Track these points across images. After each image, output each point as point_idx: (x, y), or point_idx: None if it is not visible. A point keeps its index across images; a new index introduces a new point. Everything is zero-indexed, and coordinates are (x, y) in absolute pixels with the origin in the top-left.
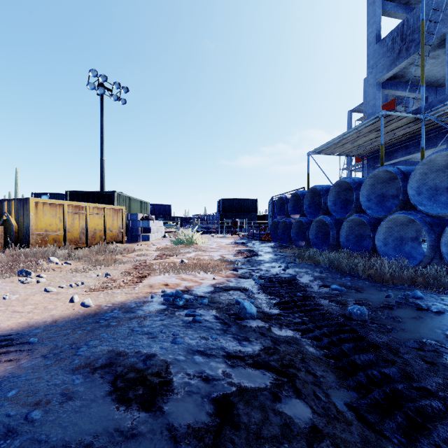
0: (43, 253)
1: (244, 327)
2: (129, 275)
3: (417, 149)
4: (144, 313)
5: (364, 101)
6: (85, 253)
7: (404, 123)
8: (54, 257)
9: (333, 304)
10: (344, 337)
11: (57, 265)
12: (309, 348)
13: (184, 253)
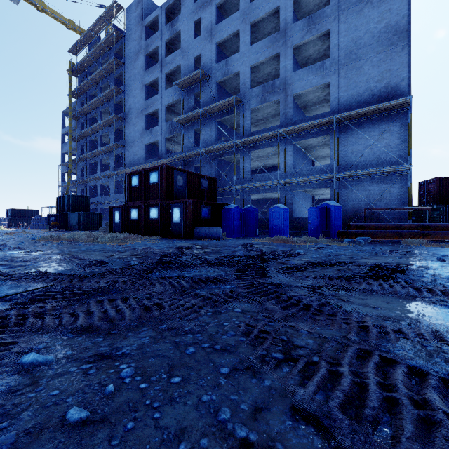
0: None
1: None
2: None
3: None
4: None
5: None
6: None
7: None
8: None
9: None
10: None
11: None
12: None
13: None
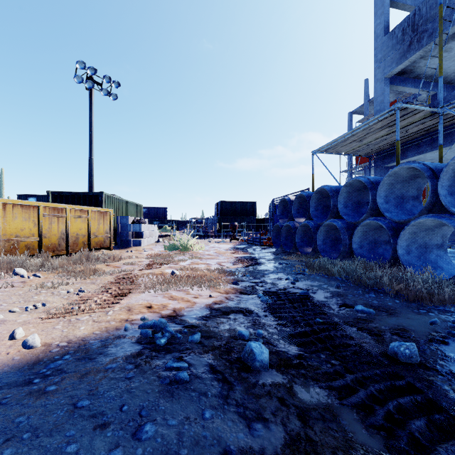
0: (7, 263)
1: (254, 388)
2: (106, 292)
3: (430, 147)
4: (106, 363)
5: (364, 103)
6: (61, 262)
7: (419, 118)
8: (20, 269)
9: (365, 335)
10: (405, 402)
11: (21, 278)
12: (359, 432)
13: (177, 261)
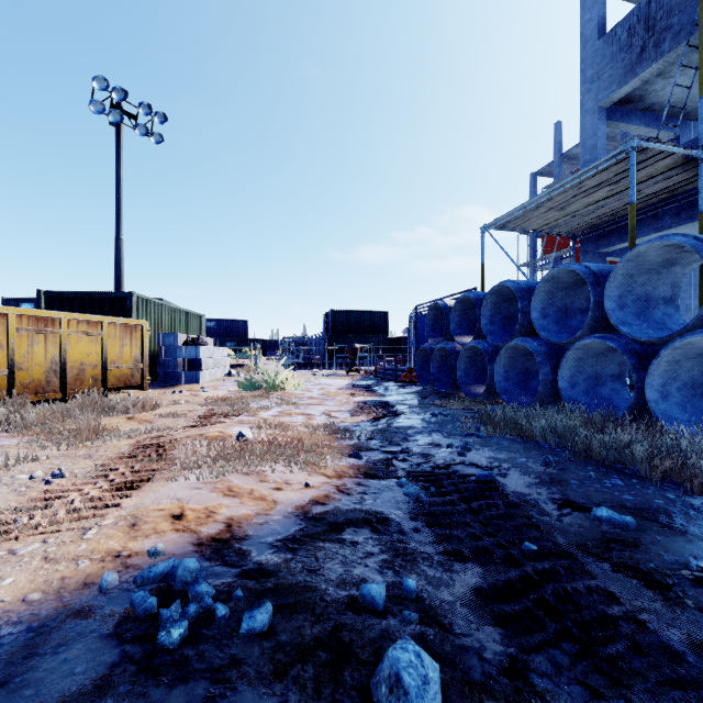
0: None
1: None
2: (104, 477)
3: (676, 220)
4: None
5: (555, 159)
6: (42, 414)
7: (663, 169)
8: None
9: (636, 586)
10: None
11: None
12: None
13: (255, 410)
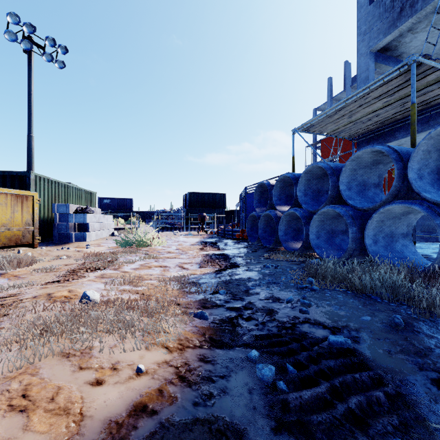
0: None
1: None
2: None
3: (426, 126)
4: None
5: (328, 100)
6: None
7: (425, 85)
8: None
9: None
10: None
11: None
12: None
13: (120, 264)
